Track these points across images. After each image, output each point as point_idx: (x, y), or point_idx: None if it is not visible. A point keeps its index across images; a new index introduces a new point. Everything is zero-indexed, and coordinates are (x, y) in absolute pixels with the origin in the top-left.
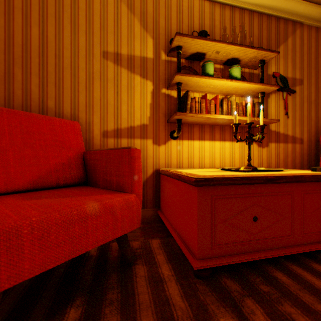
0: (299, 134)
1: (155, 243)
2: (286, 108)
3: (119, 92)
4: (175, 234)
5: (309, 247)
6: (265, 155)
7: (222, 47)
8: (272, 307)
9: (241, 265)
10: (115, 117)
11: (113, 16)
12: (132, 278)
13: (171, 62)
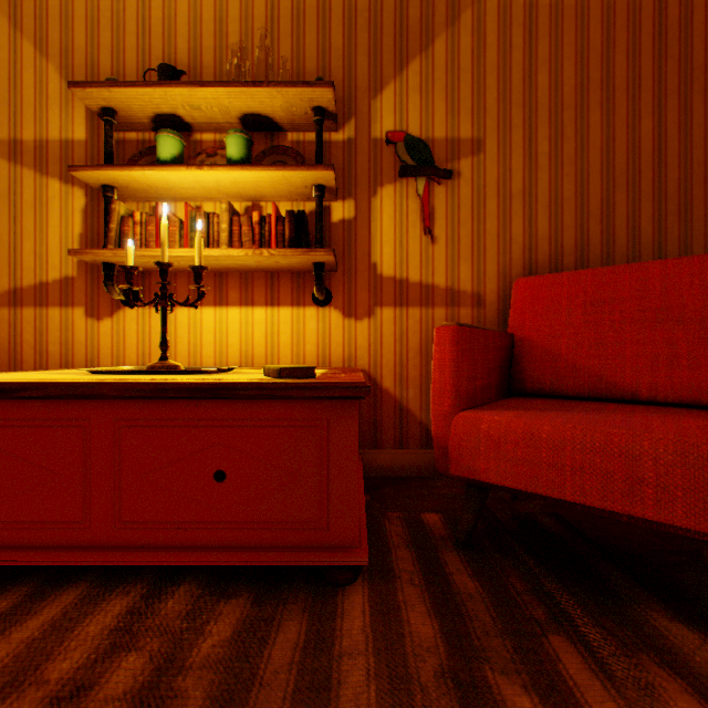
0: (473, 283)
1: None
2: (426, 217)
3: (20, 216)
4: None
5: (126, 556)
6: (366, 337)
7: (188, 95)
8: None
9: None
10: (12, 266)
11: (9, 70)
12: None
13: (126, 144)
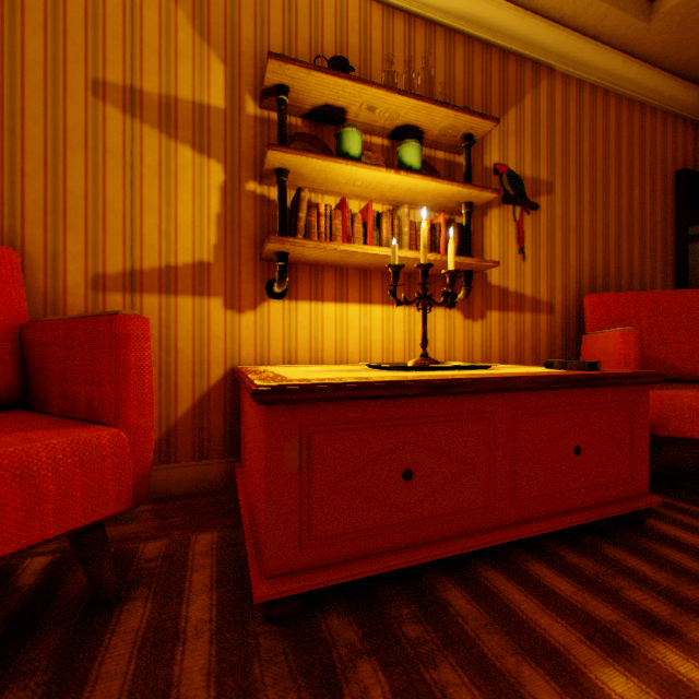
0: (547, 294)
1: (205, 541)
2: (520, 239)
3: (138, 182)
4: (248, 518)
5: (526, 529)
6: (479, 336)
7: (379, 97)
8: (413, 675)
9: (382, 580)
10: (127, 242)
11: None
12: (100, 639)
13: (269, 123)
